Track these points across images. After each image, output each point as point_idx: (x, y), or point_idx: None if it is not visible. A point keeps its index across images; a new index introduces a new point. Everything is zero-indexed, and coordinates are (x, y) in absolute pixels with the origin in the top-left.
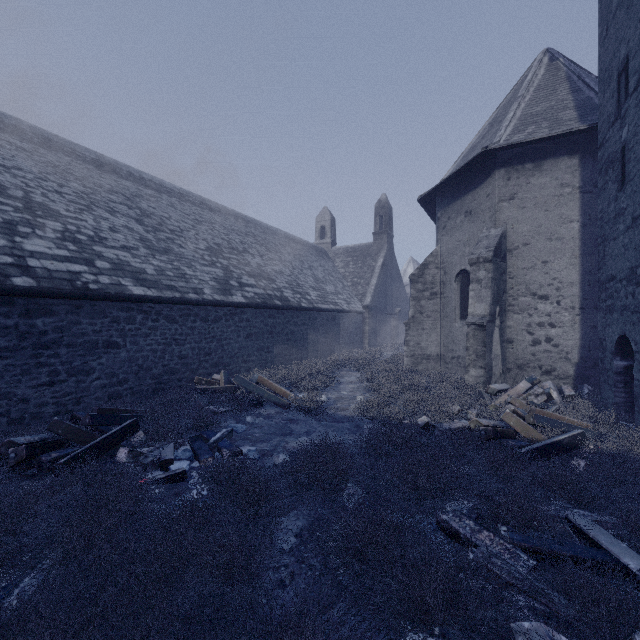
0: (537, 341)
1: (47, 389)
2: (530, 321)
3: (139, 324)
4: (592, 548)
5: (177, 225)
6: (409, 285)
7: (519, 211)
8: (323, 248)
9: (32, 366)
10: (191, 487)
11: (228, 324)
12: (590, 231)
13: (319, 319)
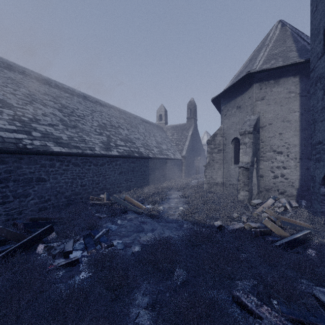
0: (276, 176)
1: (1, 206)
2: (272, 165)
3: (57, 168)
4: None
5: (82, 113)
6: (205, 145)
7: (266, 106)
8: (161, 126)
9: None
10: (81, 270)
11: (109, 167)
12: (305, 117)
13: (158, 163)
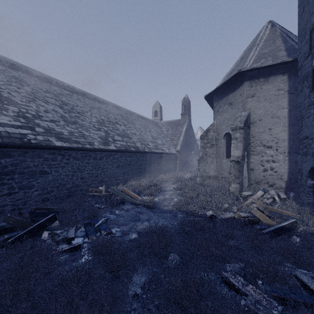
0: (266, 169)
1: (7, 197)
2: (262, 159)
3: (59, 161)
4: (313, 296)
5: (81, 109)
6: (198, 140)
7: (256, 103)
8: (156, 121)
9: None
10: (83, 254)
11: (107, 160)
12: (293, 113)
13: (154, 157)
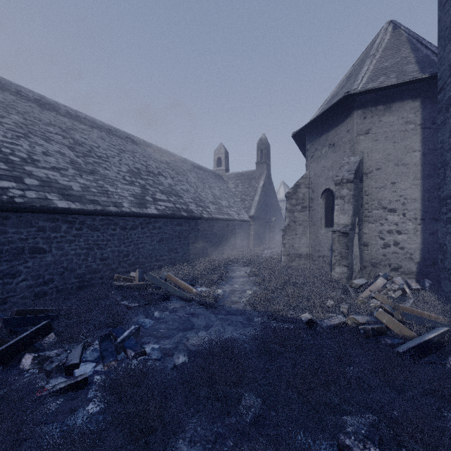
0: (387, 245)
1: None
2: (381, 229)
3: (64, 232)
4: None
5: (104, 152)
6: (281, 201)
7: (373, 143)
8: (219, 173)
9: None
10: (90, 397)
11: (143, 231)
12: (429, 158)
13: (216, 226)
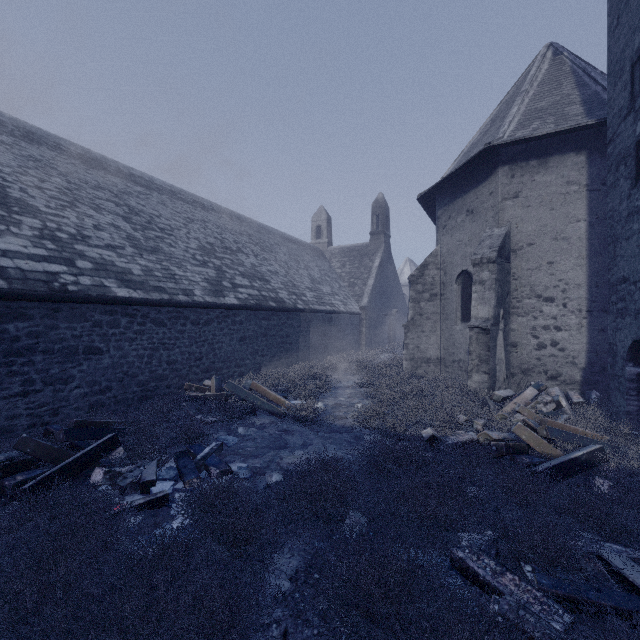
0: (542, 345)
1: (20, 400)
2: (535, 324)
3: (124, 328)
4: (634, 596)
5: (167, 223)
6: (406, 285)
7: (523, 210)
8: (319, 248)
9: (3, 375)
10: (173, 514)
11: (220, 327)
12: (598, 231)
13: (315, 321)
